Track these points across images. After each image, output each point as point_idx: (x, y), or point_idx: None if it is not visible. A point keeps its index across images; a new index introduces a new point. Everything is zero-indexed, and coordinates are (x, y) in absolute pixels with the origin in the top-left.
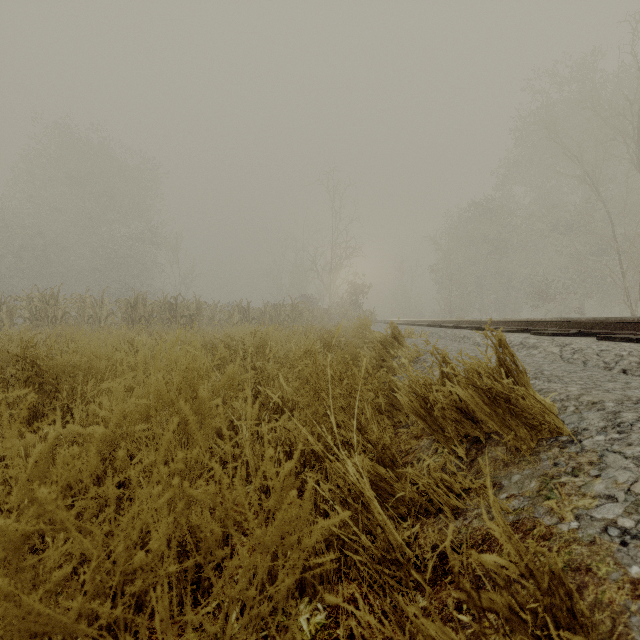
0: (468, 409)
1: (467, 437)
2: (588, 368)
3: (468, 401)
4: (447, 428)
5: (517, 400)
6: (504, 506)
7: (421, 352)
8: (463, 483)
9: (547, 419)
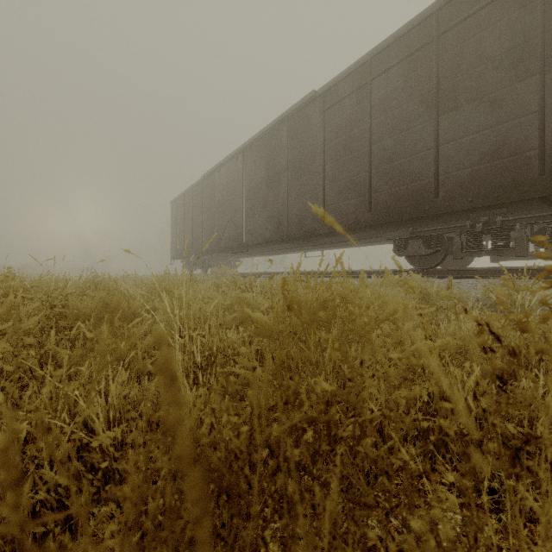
0: None
1: None
2: None
3: None
4: None
5: None
6: None
7: None
8: None
9: None
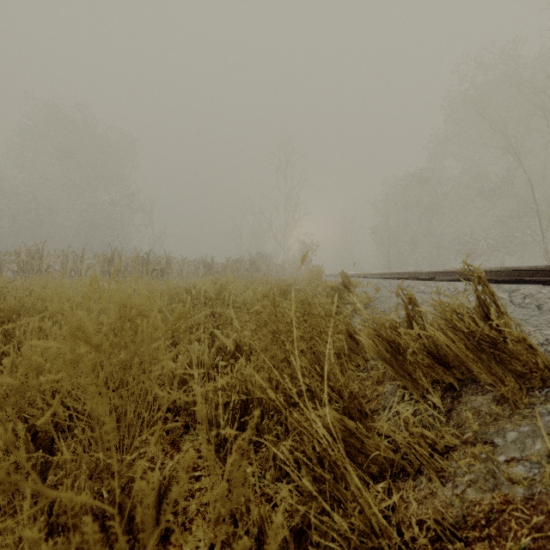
0: (439, 353)
1: (437, 383)
2: (545, 312)
3: (450, 345)
4: (415, 374)
5: (505, 344)
6: (516, 479)
7: (372, 298)
8: (448, 441)
9: (541, 366)
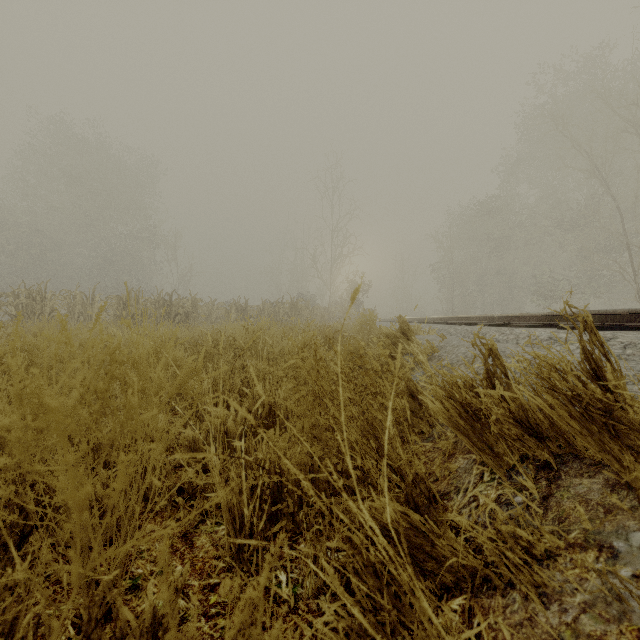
0: (529, 421)
1: (526, 459)
2: None
3: (550, 413)
4: (497, 446)
5: (624, 411)
6: None
7: (436, 348)
8: (550, 544)
9: None
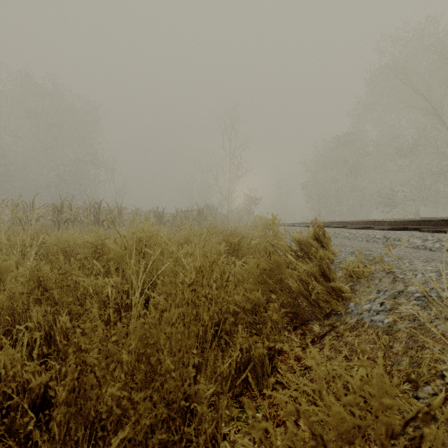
0: None
1: None
2: None
3: None
4: None
5: None
6: None
7: (388, 264)
8: None
9: None
